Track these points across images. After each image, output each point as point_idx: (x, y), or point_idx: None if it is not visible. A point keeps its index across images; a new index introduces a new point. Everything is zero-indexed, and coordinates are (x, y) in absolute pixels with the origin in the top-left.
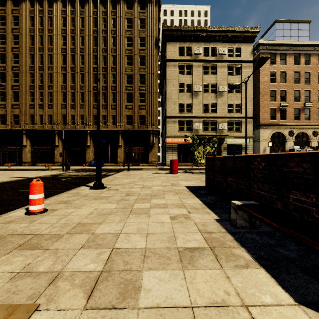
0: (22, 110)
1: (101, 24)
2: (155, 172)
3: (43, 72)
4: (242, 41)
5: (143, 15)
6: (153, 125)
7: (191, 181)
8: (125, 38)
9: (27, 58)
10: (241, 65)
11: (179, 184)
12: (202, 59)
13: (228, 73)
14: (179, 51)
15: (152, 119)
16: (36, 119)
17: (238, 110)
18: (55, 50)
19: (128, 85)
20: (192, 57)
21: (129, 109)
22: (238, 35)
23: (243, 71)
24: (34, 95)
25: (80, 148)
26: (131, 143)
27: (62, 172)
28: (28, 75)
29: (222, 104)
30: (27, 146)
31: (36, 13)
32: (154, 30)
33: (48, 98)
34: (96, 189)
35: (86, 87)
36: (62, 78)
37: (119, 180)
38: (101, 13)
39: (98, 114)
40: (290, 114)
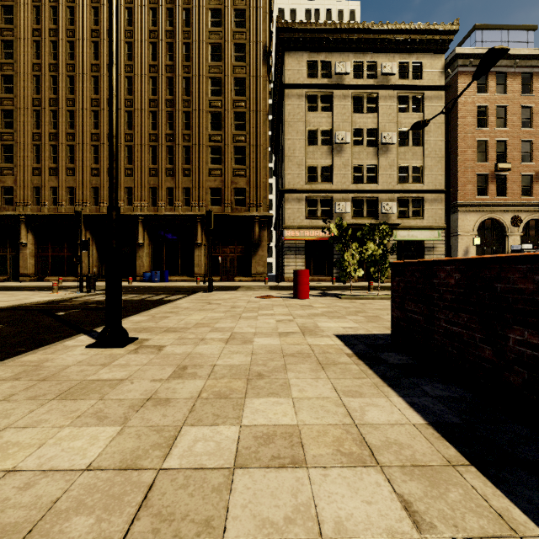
0: (18, 178)
1: (165, 20)
2: (263, 295)
3: (58, 109)
4: (426, 49)
5: (242, 3)
6: (259, 206)
7: (344, 318)
8: (208, 45)
9: (27, 83)
10: (424, 94)
11: (318, 327)
12: (351, 84)
13: (399, 109)
14: (308, 68)
15: (257, 196)
16: (44, 196)
17: (416, 178)
18: (79, 68)
19: (214, 133)
20: (331, 80)
21: (215, 177)
22: (417, 39)
23: (427, 106)
24: (41, 151)
25: (126, 248)
26: (220, 240)
27: (76, 295)
28: (29, 113)
29: (388, 168)
30: (27, 244)
31: (45, 0)
32: (262, 30)
33: (67, 156)
34: (105, 346)
35: (136, 137)
36: (92, 120)
37: (180, 316)
38: (165, 0)
39: (113, 150)
40: (514, 185)
